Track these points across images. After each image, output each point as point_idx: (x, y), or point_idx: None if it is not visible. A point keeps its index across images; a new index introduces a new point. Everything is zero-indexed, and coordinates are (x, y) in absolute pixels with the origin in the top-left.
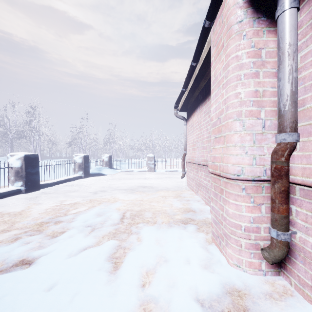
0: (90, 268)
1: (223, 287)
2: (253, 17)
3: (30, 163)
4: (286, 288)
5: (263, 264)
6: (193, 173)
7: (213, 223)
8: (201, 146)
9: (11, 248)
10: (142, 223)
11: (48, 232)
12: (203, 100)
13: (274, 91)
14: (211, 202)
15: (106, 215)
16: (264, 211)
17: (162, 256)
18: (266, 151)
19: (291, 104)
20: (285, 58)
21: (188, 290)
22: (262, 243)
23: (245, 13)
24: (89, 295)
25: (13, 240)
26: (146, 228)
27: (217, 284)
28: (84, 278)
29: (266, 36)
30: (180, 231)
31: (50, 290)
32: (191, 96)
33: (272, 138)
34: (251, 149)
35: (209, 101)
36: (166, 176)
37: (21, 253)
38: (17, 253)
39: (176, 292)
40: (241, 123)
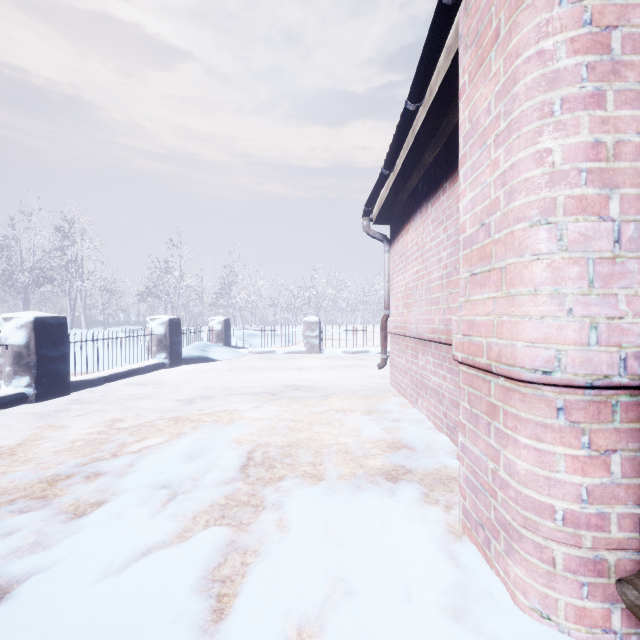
0: (150, 617)
1: None
2: None
3: (48, 335)
4: None
5: (614, 616)
6: (405, 358)
7: (466, 487)
8: (424, 299)
9: None
10: (291, 479)
11: (64, 502)
12: (429, 194)
13: None
14: (459, 434)
15: (208, 458)
16: (620, 471)
17: (339, 578)
18: (626, 308)
19: None
20: None
21: None
22: (613, 556)
23: None
24: None
25: None
26: (301, 495)
27: None
28: None
29: None
30: (382, 503)
31: None
32: (402, 187)
33: None
34: (583, 303)
35: (446, 194)
36: (346, 364)
37: None
38: None
39: None
40: (552, 232)
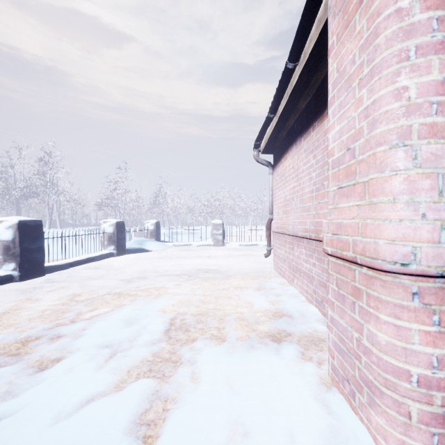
0: None
1: None
2: None
3: (29, 233)
4: None
5: None
6: (284, 250)
7: (335, 350)
8: (298, 207)
9: None
10: (202, 341)
11: (32, 359)
12: (302, 131)
13: None
14: (329, 309)
15: (141, 324)
16: None
17: (238, 422)
18: None
19: None
20: None
21: None
22: None
23: None
24: None
25: None
26: (209, 353)
27: None
28: None
29: None
30: (270, 360)
31: None
32: (282, 127)
33: None
34: (434, 209)
35: (315, 130)
36: (241, 253)
37: None
38: None
39: None
40: (408, 152)
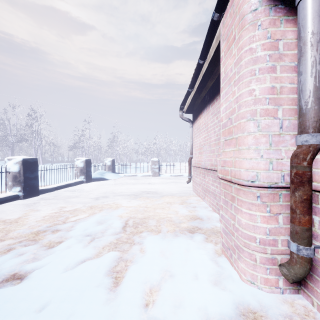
0: (88, 284)
1: (236, 308)
2: (269, 4)
3: (29, 167)
4: (308, 309)
5: (280, 281)
6: (199, 178)
7: (223, 233)
8: (208, 150)
9: (2, 261)
10: (146, 232)
11: (44, 242)
12: (210, 101)
13: (293, 88)
14: (220, 210)
15: (107, 223)
16: (282, 222)
17: (167, 270)
18: (284, 155)
19: (315, 100)
20: (308, 49)
21: (197, 312)
22: (279, 257)
23: (261, 1)
24: (85, 317)
25: (6, 251)
26: (150, 238)
27: (229, 305)
28: (80, 296)
29: (284, 26)
30: (187, 242)
31: (41, 311)
32: (198, 97)
33: (291, 140)
34: (267, 153)
35: (217, 101)
36: (171, 181)
37: (13, 266)
38: (8, 267)
39: (184, 314)
40: (255, 123)
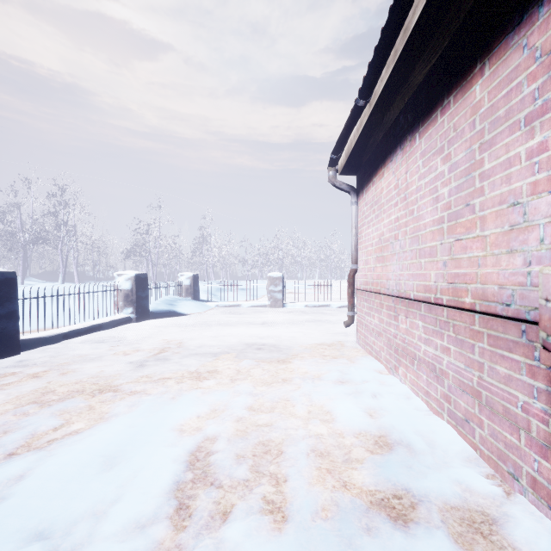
0: None
1: None
2: None
3: None
4: None
5: None
6: (379, 317)
7: None
8: (408, 250)
9: None
10: (241, 520)
11: None
12: (417, 123)
13: None
14: None
15: (129, 467)
16: None
17: None
18: None
19: None
20: None
21: None
22: None
23: None
24: None
25: None
26: None
27: None
28: None
29: None
30: None
31: None
32: (378, 124)
33: None
34: None
35: (449, 111)
36: (309, 318)
37: None
38: None
39: None
40: None
